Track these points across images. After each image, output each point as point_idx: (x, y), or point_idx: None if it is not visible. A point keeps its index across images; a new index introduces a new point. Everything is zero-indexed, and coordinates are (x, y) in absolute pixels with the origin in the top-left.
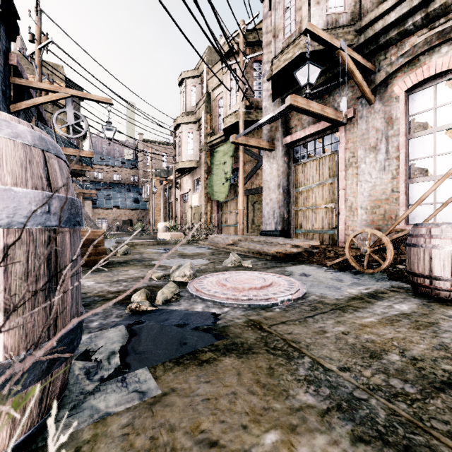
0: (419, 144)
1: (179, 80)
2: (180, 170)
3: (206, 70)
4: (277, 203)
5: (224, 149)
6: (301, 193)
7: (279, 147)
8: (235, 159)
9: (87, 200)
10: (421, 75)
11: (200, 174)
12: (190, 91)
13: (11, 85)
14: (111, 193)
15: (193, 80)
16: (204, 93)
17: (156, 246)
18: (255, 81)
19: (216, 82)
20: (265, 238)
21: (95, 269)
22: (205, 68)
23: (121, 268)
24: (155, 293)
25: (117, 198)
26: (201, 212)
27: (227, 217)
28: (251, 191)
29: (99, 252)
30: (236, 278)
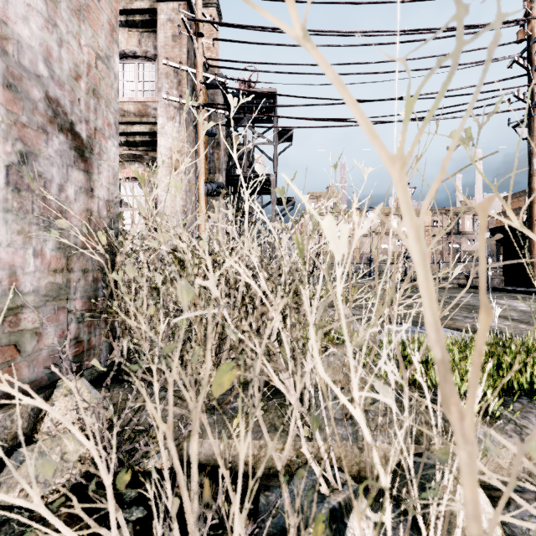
0: (126, 215)
1: None
2: None
3: None
4: None
5: None
6: None
7: None
8: None
9: None
10: (126, 174)
11: None
12: None
13: None
14: None
15: None
16: None
17: None
18: None
19: None
20: None
21: None
22: None
23: None
24: None
25: None
26: None
27: None
28: None
29: None
30: None
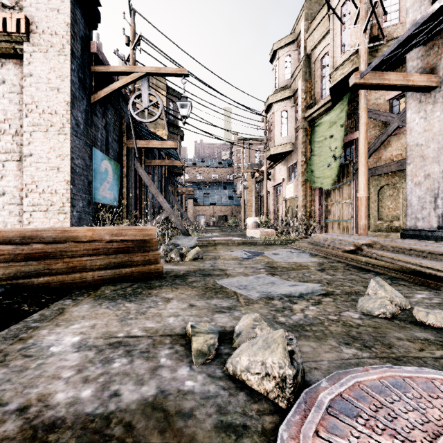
0: None
1: (271, 54)
2: (272, 157)
3: (304, 28)
4: None
5: (331, 118)
6: None
7: None
8: (347, 129)
9: (190, 198)
10: None
11: (296, 158)
12: (283, 63)
13: (93, 75)
14: (209, 191)
15: (287, 49)
16: (301, 57)
17: (240, 247)
18: (385, 0)
19: (318, 37)
20: (430, 244)
21: (131, 289)
22: (302, 26)
23: (165, 293)
24: None
25: (214, 195)
26: (297, 205)
27: (334, 209)
28: (376, 170)
29: (149, 259)
30: None
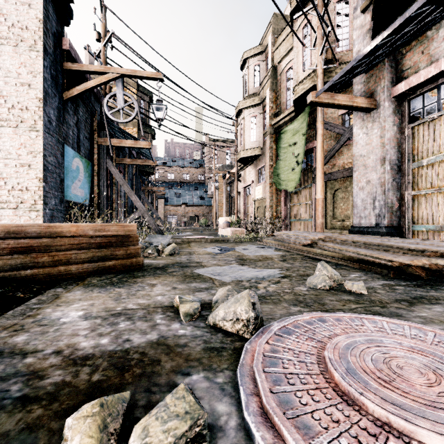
0: None
1: (241, 62)
2: (242, 160)
3: (271, 41)
4: (381, 186)
5: (294, 127)
6: (427, 168)
7: (384, 102)
8: (308, 138)
9: (161, 198)
10: None
11: (265, 162)
12: (253, 71)
13: (65, 72)
14: (180, 191)
15: (256, 59)
16: (269, 68)
17: (212, 244)
18: (338, 29)
19: (283, 51)
20: (366, 237)
21: (116, 279)
22: (270, 39)
23: (149, 280)
24: (152, 386)
25: (185, 195)
26: (265, 206)
27: (297, 210)
28: (332, 176)
29: (130, 253)
30: (374, 357)
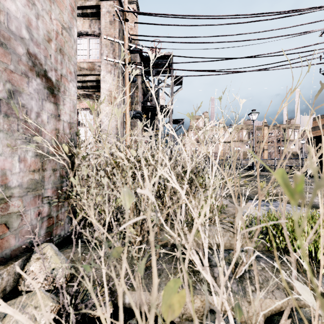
0: (82, 131)
1: None
2: None
3: None
4: None
5: None
6: None
7: None
8: None
9: None
10: (82, 106)
11: None
12: None
13: None
14: None
15: None
16: None
17: None
18: None
19: None
20: None
21: None
22: None
23: None
24: None
25: None
26: None
27: None
28: None
29: None
30: None
